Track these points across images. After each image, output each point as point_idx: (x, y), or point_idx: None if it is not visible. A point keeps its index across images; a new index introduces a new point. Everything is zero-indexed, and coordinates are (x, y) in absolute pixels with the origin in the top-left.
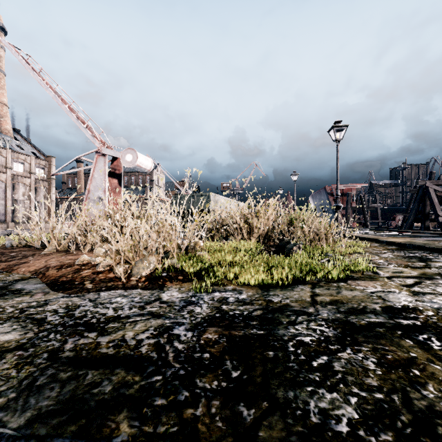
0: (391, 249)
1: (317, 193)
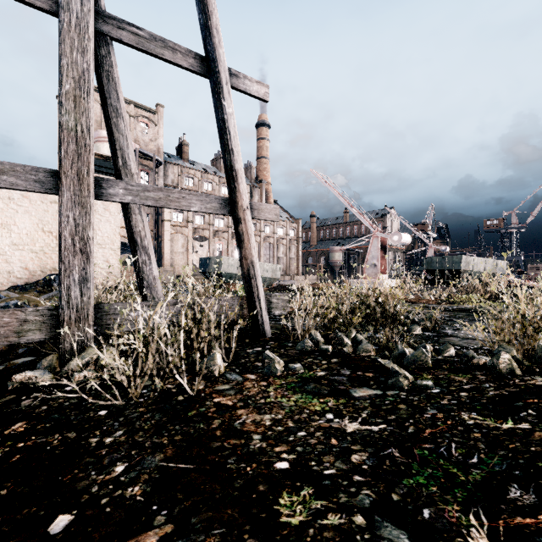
0: None
1: None
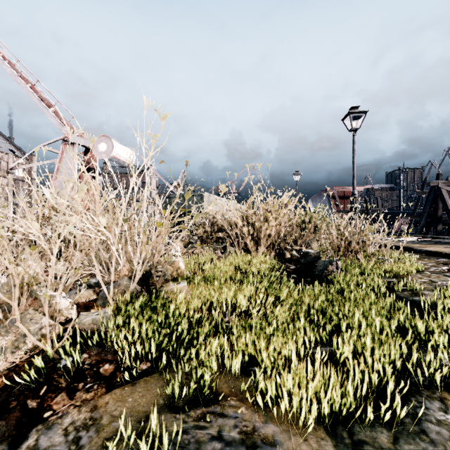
0: (448, 263)
1: (317, 196)
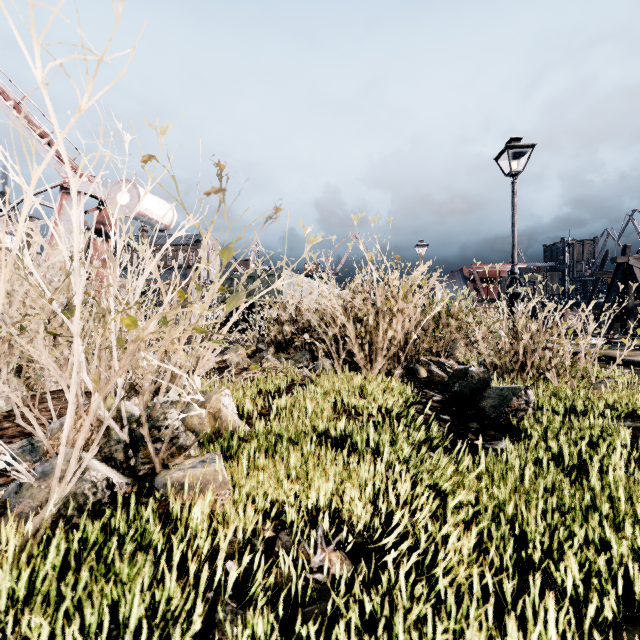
0: None
1: (448, 278)
